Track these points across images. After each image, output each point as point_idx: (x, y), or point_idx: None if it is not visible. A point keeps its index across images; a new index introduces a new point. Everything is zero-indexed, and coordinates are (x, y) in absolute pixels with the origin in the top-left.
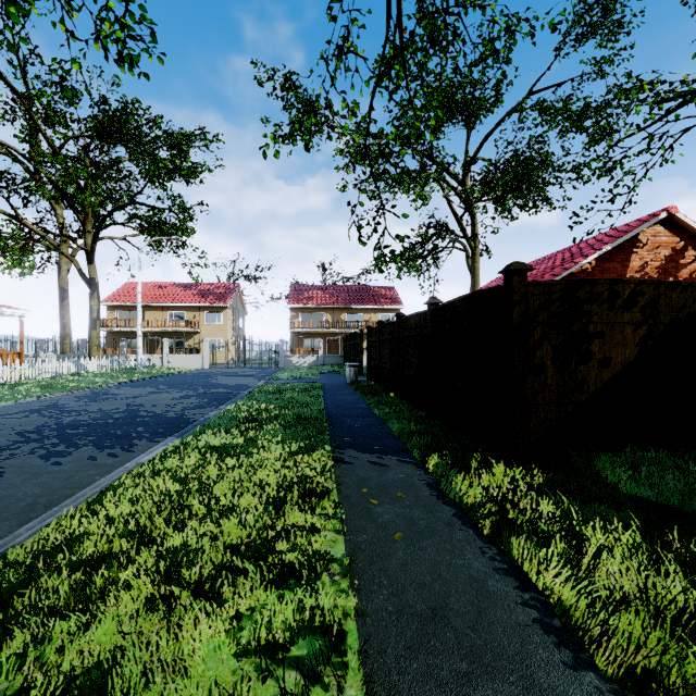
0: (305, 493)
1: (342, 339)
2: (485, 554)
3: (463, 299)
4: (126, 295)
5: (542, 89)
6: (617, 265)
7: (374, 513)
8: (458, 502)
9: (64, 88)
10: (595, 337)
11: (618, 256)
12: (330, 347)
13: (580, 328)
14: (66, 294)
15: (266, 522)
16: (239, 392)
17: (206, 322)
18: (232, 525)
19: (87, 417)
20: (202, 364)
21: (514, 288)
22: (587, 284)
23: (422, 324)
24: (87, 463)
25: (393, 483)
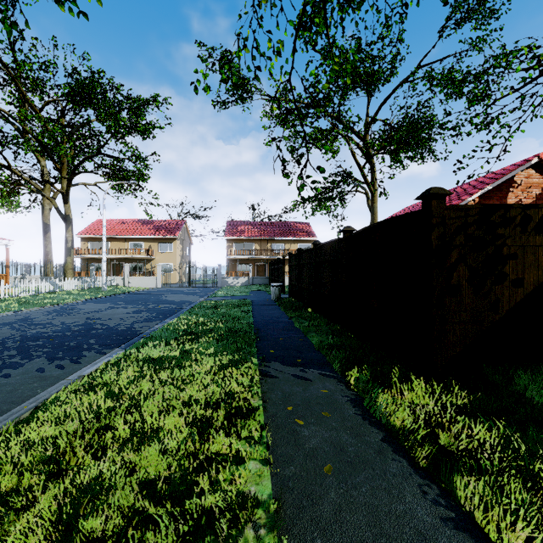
0: (231, 412)
1: (267, 264)
2: (426, 495)
3: (377, 226)
4: (96, 229)
5: (428, 64)
6: (496, 202)
7: (301, 437)
8: (384, 423)
9: (1, 19)
10: (508, 259)
11: (497, 194)
12: (258, 270)
13: (494, 251)
14: (49, 228)
15: (190, 449)
16: (183, 307)
17: (159, 250)
18: (153, 453)
19: (49, 329)
20: (156, 284)
21: (433, 212)
22: (501, 208)
23: (337, 250)
24: (34, 375)
25: (317, 399)
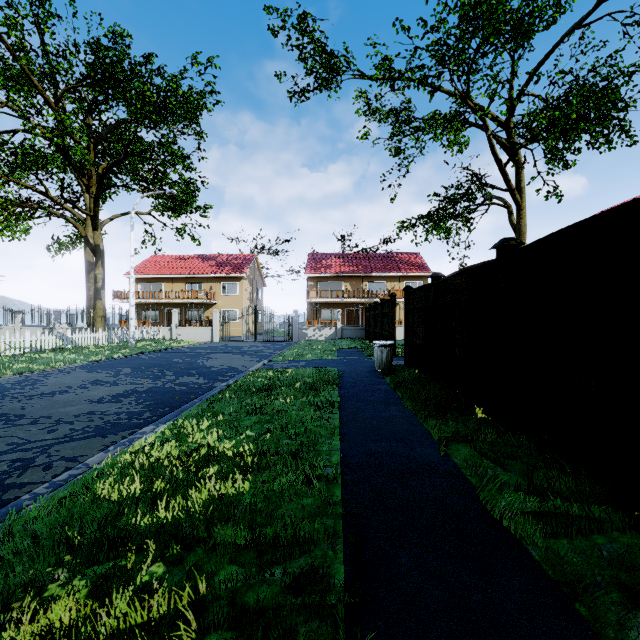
0: None
1: (362, 310)
2: None
3: None
4: (148, 267)
5: None
6: None
7: None
8: None
9: None
10: None
11: None
12: (349, 318)
13: None
14: (92, 267)
15: None
16: (214, 384)
17: (222, 293)
18: None
19: None
20: (212, 337)
21: None
22: None
23: None
24: None
25: None
